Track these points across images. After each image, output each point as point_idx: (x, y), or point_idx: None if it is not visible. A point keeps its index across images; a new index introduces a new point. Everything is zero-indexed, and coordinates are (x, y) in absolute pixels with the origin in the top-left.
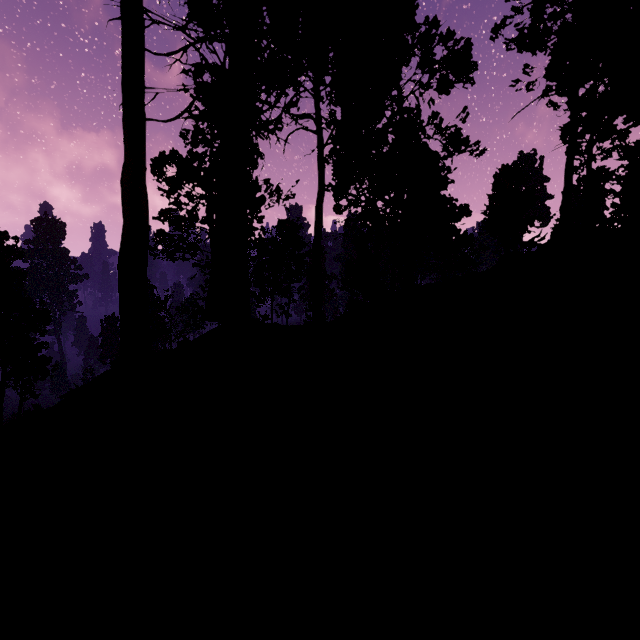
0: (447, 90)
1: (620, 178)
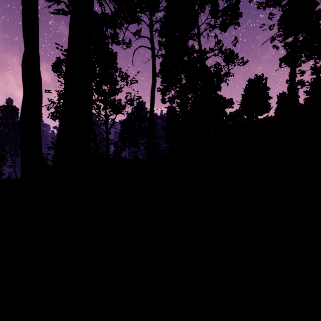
0: (225, 29)
1: (312, 84)
